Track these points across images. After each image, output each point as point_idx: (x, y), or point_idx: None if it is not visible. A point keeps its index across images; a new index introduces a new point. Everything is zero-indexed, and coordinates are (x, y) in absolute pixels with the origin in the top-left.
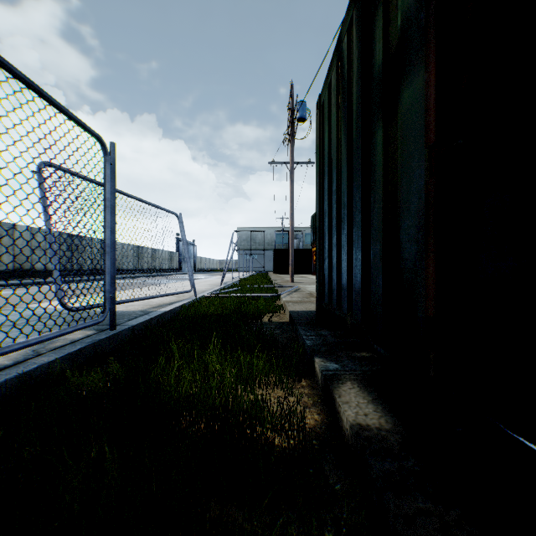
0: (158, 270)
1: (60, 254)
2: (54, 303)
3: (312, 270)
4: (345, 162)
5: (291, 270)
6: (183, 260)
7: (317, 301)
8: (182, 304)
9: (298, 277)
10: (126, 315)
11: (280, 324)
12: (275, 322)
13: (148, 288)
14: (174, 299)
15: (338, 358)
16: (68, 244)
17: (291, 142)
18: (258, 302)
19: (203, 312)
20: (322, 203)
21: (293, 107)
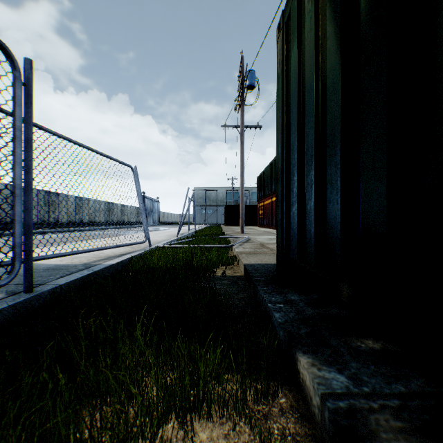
0: (127, 223)
1: (38, 208)
2: (1, 255)
3: (258, 222)
4: (336, 56)
5: (241, 222)
6: (149, 215)
7: (279, 255)
8: (132, 256)
9: (247, 229)
10: (64, 270)
11: (235, 279)
12: (228, 277)
13: (96, 239)
14: (127, 250)
15: (335, 353)
16: (45, 199)
17: (241, 108)
18: (211, 254)
19: (151, 265)
20: (285, 139)
21: (243, 76)
